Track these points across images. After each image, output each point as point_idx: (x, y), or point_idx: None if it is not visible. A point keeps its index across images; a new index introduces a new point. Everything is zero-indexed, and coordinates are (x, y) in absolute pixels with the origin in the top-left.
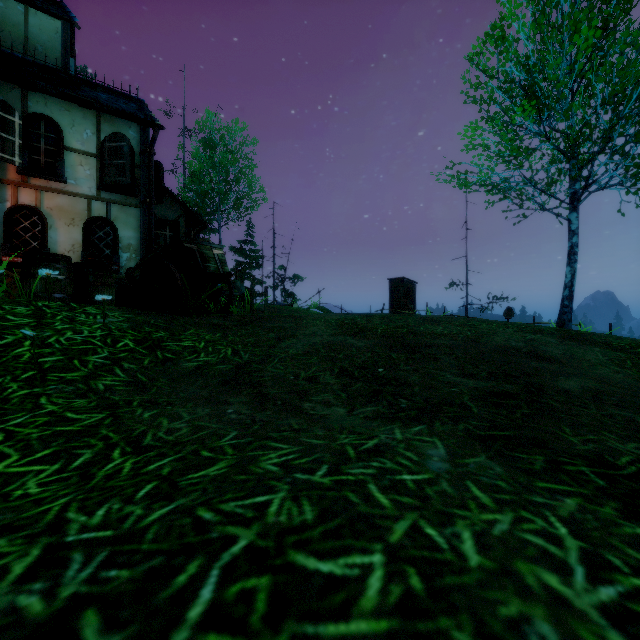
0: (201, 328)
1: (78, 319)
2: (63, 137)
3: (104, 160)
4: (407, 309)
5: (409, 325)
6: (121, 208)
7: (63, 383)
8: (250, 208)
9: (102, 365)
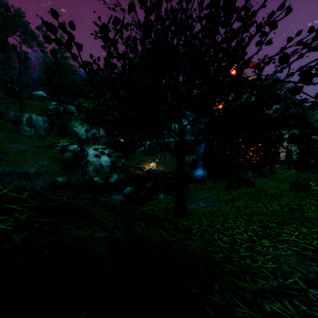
0: (305, 173)
1: (290, 172)
2: None
3: None
4: None
5: None
6: (293, 146)
7: (290, 177)
8: None
9: (293, 176)
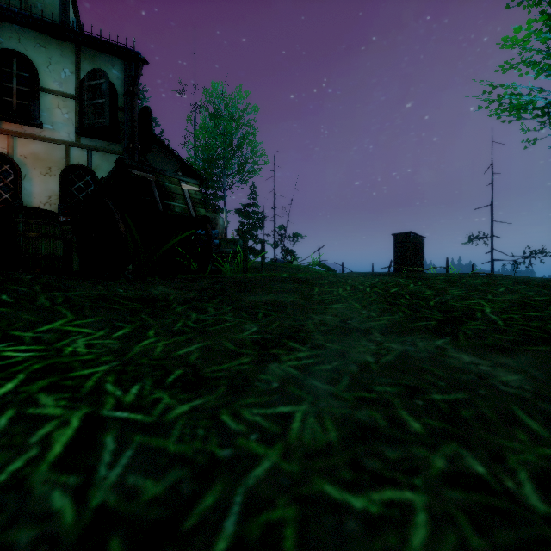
0: (92, 313)
1: None
2: (37, 76)
3: (83, 101)
4: (414, 266)
5: (539, 301)
6: (103, 156)
7: None
8: (252, 171)
9: None
